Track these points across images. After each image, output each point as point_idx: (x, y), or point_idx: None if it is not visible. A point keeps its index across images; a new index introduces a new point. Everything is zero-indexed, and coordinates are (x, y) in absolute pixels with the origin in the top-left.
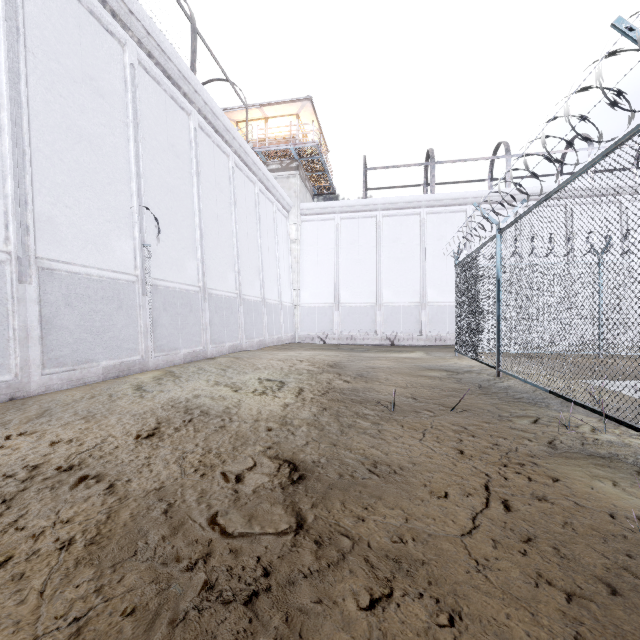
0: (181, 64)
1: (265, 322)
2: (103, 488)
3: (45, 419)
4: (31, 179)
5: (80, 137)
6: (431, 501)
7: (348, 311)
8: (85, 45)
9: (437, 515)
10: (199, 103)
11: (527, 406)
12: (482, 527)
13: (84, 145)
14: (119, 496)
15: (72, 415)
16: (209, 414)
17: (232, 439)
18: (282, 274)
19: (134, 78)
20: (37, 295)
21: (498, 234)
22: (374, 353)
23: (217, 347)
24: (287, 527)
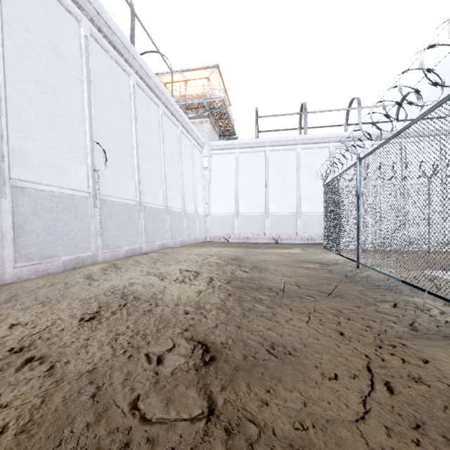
0: (123, 37)
1: (185, 227)
2: (44, 370)
3: (11, 304)
4: (6, 119)
5: (45, 88)
6: (324, 383)
7: (245, 219)
8: (49, 20)
9: (331, 398)
10: (136, 67)
11: (385, 292)
12: (373, 412)
13: (48, 94)
14: (56, 378)
15: (33, 300)
16: (140, 299)
17: (156, 322)
18: (197, 192)
19: (87, 46)
20: (10, 207)
21: (358, 162)
22: (264, 249)
23: (150, 245)
24: (200, 413)
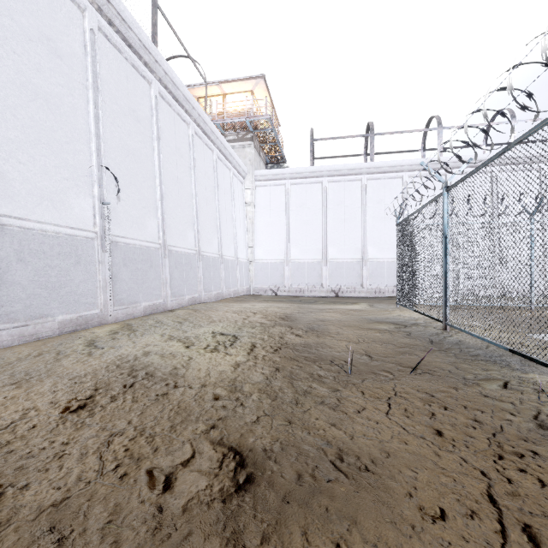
0: (141, 34)
1: (222, 276)
2: None
3: None
4: None
5: (36, 95)
6: (425, 528)
7: (297, 266)
8: (42, 6)
9: None
10: (160, 73)
11: (488, 366)
12: None
13: (40, 103)
14: None
15: (6, 378)
16: (154, 377)
17: (172, 413)
18: (238, 233)
19: (94, 43)
20: None
21: (445, 192)
22: (321, 305)
23: (177, 300)
24: None
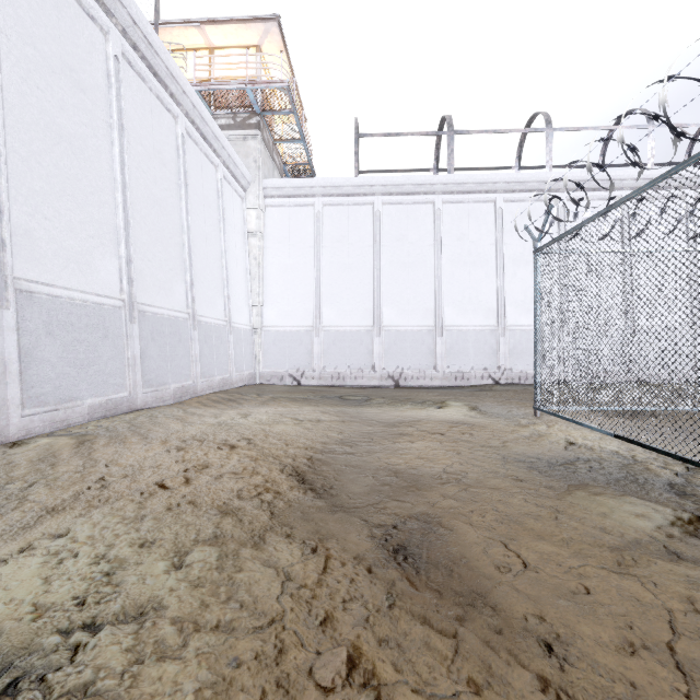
0: None
1: (195, 354)
2: None
3: None
4: None
5: None
6: None
7: (334, 338)
8: None
9: None
10: None
11: None
12: None
13: None
14: None
15: None
16: None
17: None
18: (233, 280)
19: None
20: None
21: None
22: (381, 408)
23: (48, 412)
24: None
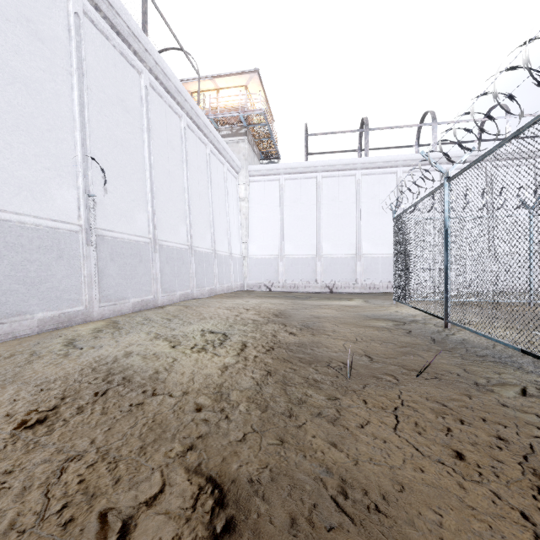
0: (130, 21)
1: (216, 272)
2: None
3: None
4: None
5: (13, 78)
6: None
7: (291, 262)
8: None
9: None
10: (150, 62)
11: (499, 368)
12: None
13: (18, 87)
14: None
15: None
16: (131, 382)
17: (144, 429)
18: (232, 229)
19: (79, 28)
20: None
21: (446, 183)
22: (316, 301)
23: (168, 296)
24: None
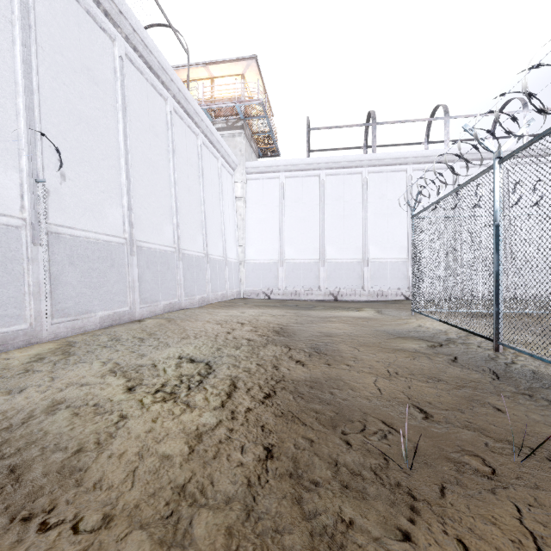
0: None
1: (208, 278)
2: None
3: None
4: None
5: None
6: None
7: (292, 267)
8: None
9: None
10: (126, 28)
11: None
12: None
13: None
14: None
15: None
16: (19, 483)
17: None
18: (227, 230)
19: None
20: None
21: (497, 164)
22: (321, 311)
23: (148, 307)
24: None
